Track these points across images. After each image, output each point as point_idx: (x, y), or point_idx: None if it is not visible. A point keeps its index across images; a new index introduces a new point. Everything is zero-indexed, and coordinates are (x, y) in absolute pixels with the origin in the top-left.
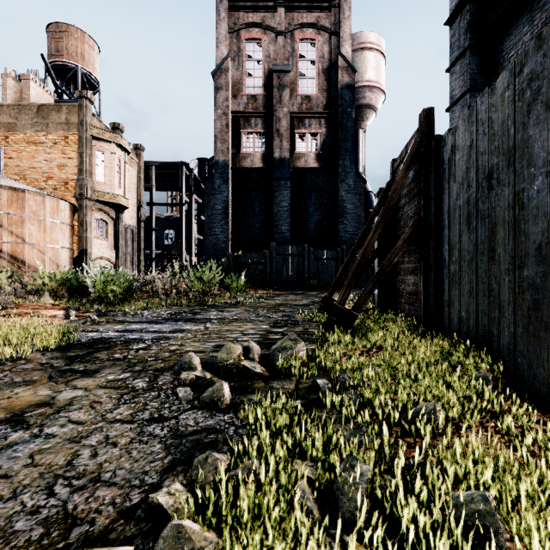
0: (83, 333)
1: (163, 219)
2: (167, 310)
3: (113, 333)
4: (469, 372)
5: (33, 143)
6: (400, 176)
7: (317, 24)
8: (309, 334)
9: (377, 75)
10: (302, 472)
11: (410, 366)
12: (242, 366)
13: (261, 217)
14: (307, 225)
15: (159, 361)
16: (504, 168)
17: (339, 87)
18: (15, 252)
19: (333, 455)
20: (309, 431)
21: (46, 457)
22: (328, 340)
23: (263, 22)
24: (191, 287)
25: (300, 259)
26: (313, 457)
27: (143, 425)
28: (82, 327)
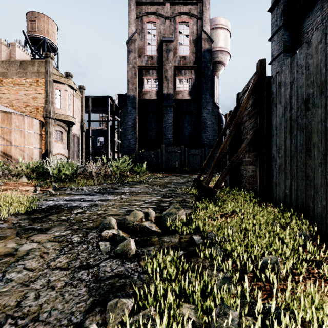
0: (44, 202)
1: (97, 130)
2: (97, 186)
3: (62, 202)
4: (294, 231)
5: (17, 84)
6: (244, 103)
7: (189, 13)
8: (186, 203)
9: (225, 43)
10: (187, 315)
11: (254, 226)
12: (144, 226)
13: (156, 129)
14: (183, 134)
15: (90, 221)
16: (317, 96)
17: (203, 51)
18: (5, 150)
19: (209, 300)
20: (191, 279)
21: (3, 299)
22: (198, 207)
23: (157, 12)
24: (113, 172)
25: (179, 155)
26: (194, 301)
27: (75, 272)
28: (43, 198)
